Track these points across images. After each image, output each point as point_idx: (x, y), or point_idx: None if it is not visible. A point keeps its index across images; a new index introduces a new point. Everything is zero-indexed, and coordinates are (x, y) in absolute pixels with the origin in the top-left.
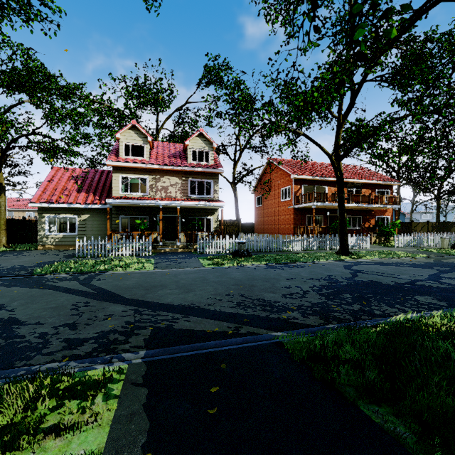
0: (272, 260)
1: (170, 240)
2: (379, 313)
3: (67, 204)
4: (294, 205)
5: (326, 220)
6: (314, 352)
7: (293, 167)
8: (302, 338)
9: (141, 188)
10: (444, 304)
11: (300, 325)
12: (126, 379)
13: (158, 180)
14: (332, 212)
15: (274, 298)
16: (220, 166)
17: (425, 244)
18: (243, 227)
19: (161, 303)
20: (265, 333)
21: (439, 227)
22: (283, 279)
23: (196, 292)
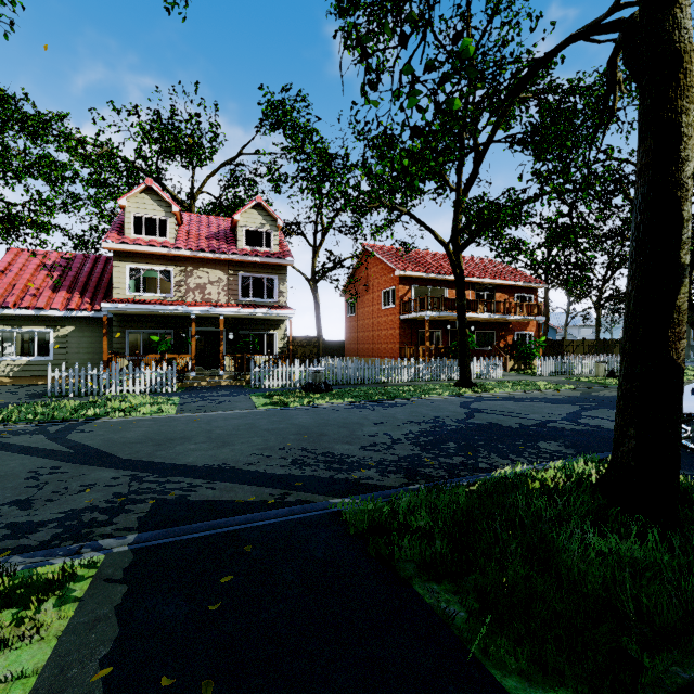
0: (361, 396)
1: (211, 368)
2: (484, 467)
3: (33, 310)
4: (401, 314)
5: (446, 337)
6: (378, 521)
7: (399, 259)
8: (370, 505)
9: (164, 285)
10: (571, 452)
11: (374, 488)
12: (97, 575)
13: (189, 275)
14: (454, 325)
15: (348, 451)
16: (289, 255)
17: (577, 371)
18: (328, 347)
19: (177, 465)
20: (322, 501)
21: (598, 347)
22: (369, 423)
23: (235, 446)
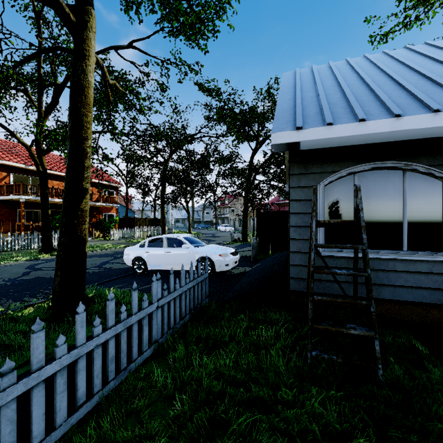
0: None
1: None
2: None
3: None
4: None
5: None
6: None
7: None
8: None
9: None
10: None
11: None
12: None
13: None
14: (54, 207)
15: None
16: None
17: (135, 236)
18: None
19: None
20: None
21: (153, 222)
22: None
23: None
